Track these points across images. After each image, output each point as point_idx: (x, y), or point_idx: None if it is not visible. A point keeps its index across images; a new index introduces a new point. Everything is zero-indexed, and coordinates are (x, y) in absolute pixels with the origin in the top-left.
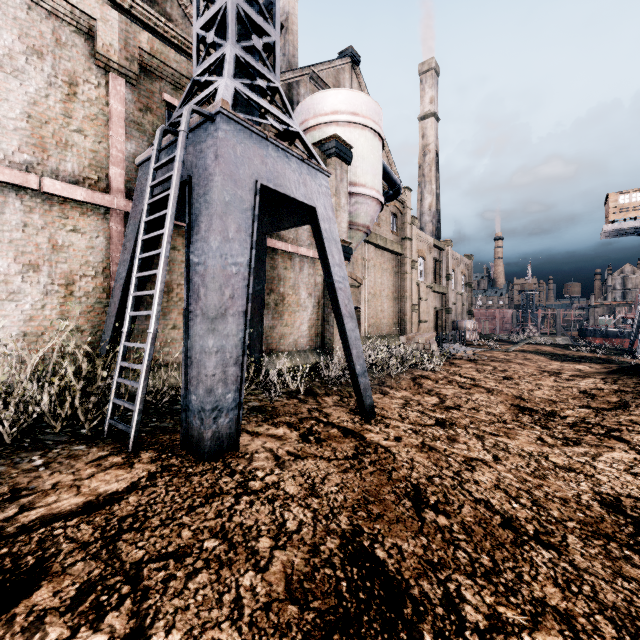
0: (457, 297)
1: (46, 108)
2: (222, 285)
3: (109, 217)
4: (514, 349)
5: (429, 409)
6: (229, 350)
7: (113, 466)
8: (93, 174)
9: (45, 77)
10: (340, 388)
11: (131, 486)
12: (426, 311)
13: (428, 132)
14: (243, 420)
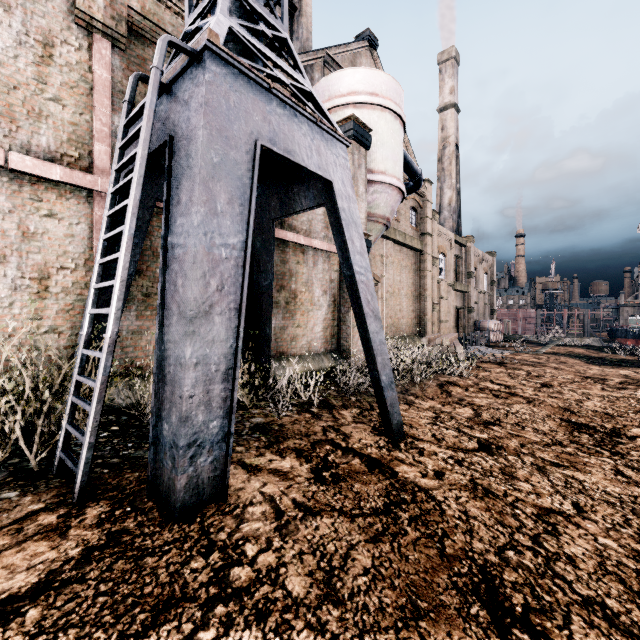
0: (479, 296)
1: (15, 71)
2: (206, 273)
3: (92, 201)
4: (544, 351)
5: (465, 425)
6: (215, 361)
7: (37, 533)
8: (73, 150)
9: (13, 34)
10: (359, 398)
11: (44, 581)
12: (447, 311)
13: (448, 124)
14: (241, 446)
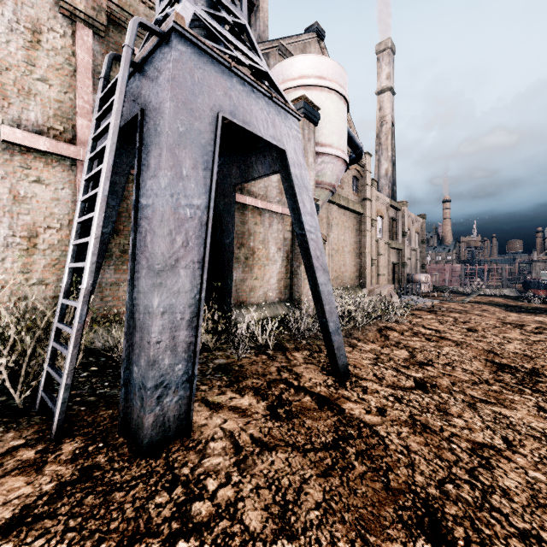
0: (412, 253)
1: (7, 54)
2: (172, 230)
3: (75, 169)
4: (468, 300)
5: (402, 365)
6: (180, 310)
7: (15, 469)
8: (58, 125)
9: (6, 22)
10: (309, 341)
11: (17, 516)
12: (384, 265)
13: (385, 105)
14: (205, 385)
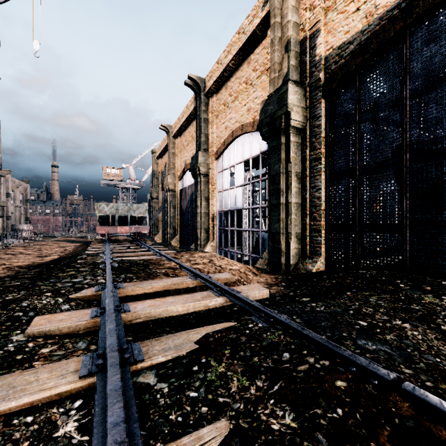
0: (16, 209)
1: None
2: None
3: None
4: (53, 240)
5: None
6: None
7: None
8: None
9: None
10: None
11: None
12: None
13: None
14: None
